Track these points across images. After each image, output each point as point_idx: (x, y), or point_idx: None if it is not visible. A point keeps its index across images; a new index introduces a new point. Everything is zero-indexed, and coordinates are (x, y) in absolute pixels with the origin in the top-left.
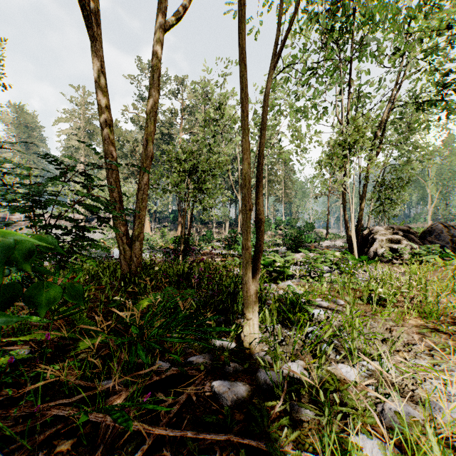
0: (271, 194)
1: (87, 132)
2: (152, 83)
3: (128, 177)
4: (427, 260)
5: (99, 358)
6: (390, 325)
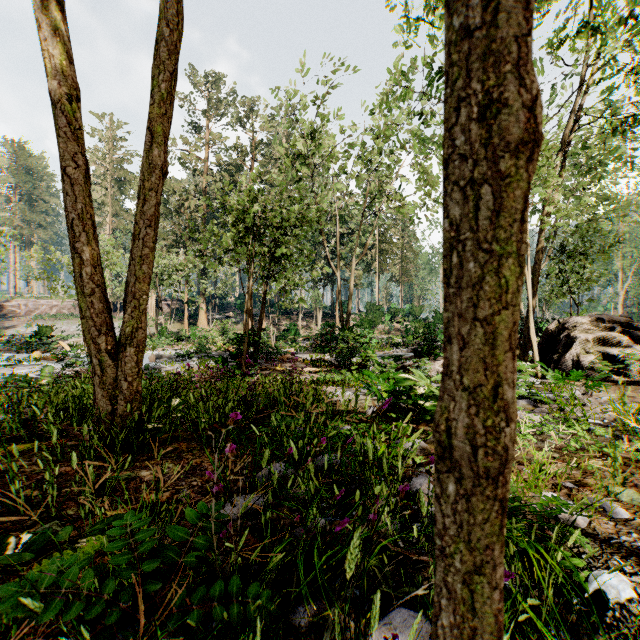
0: (383, 270)
1: (117, 181)
2: (161, 13)
3: (174, 244)
4: None
5: None
6: None
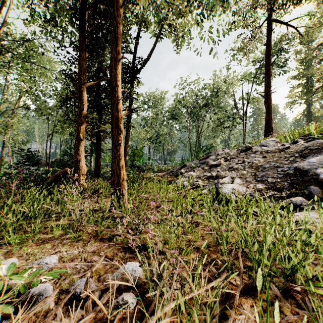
0: None
1: None
2: None
3: None
4: None
5: None
6: None
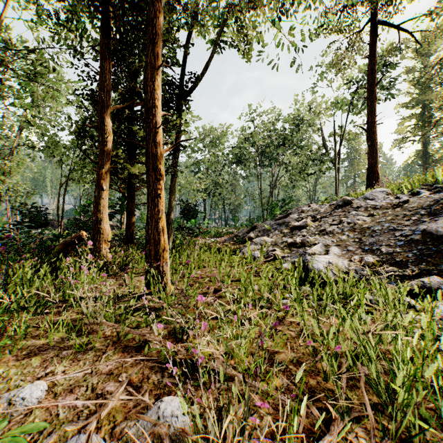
0: None
1: None
2: None
3: None
4: None
5: None
6: None
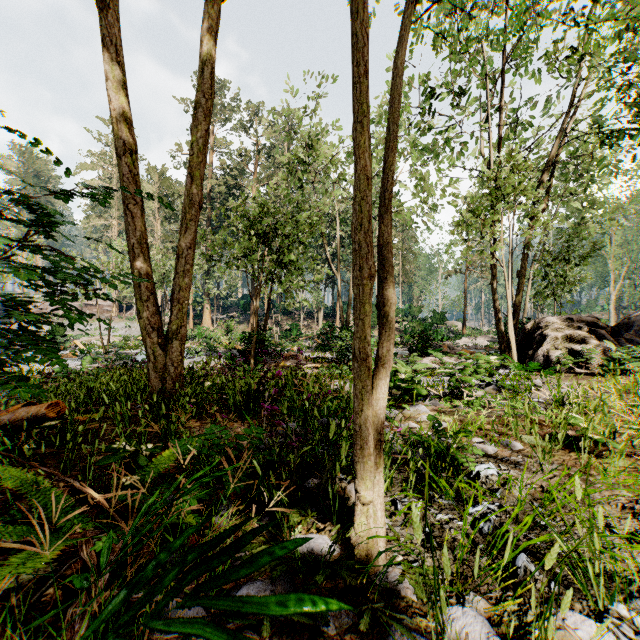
0: None
1: None
2: (199, 85)
3: None
4: (630, 369)
5: (57, 583)
6: (627, 499)
